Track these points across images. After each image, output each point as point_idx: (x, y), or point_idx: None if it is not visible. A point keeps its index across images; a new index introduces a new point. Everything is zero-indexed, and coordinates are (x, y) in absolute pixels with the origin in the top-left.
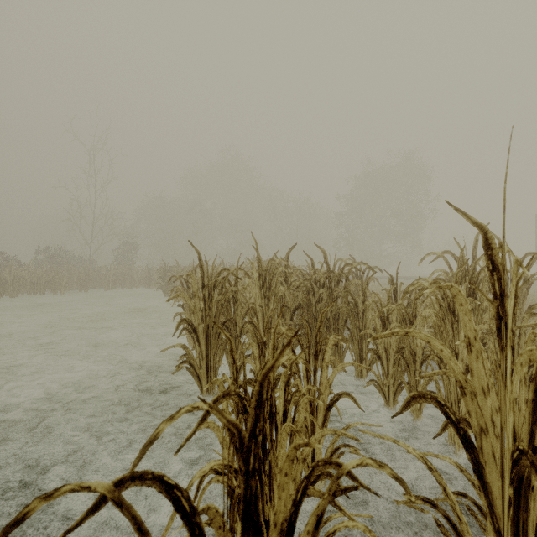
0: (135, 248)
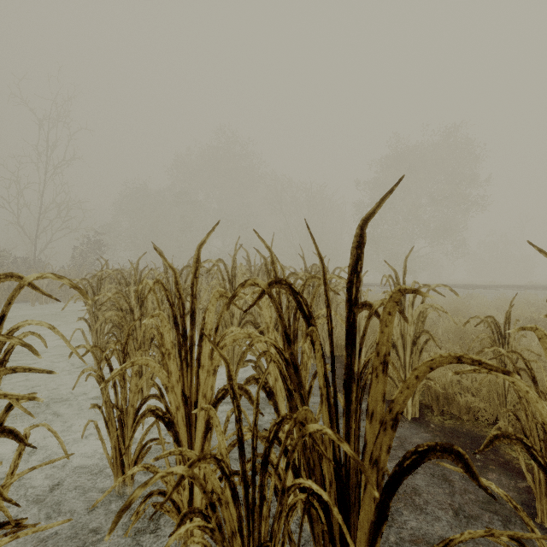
0: (97, 247)
